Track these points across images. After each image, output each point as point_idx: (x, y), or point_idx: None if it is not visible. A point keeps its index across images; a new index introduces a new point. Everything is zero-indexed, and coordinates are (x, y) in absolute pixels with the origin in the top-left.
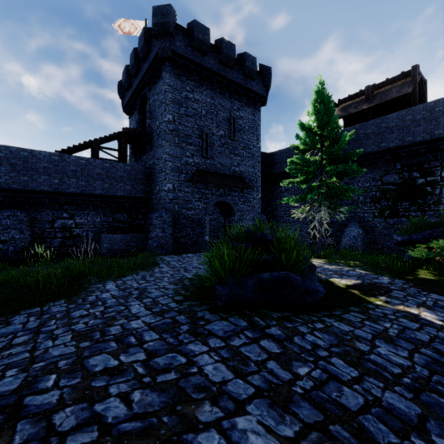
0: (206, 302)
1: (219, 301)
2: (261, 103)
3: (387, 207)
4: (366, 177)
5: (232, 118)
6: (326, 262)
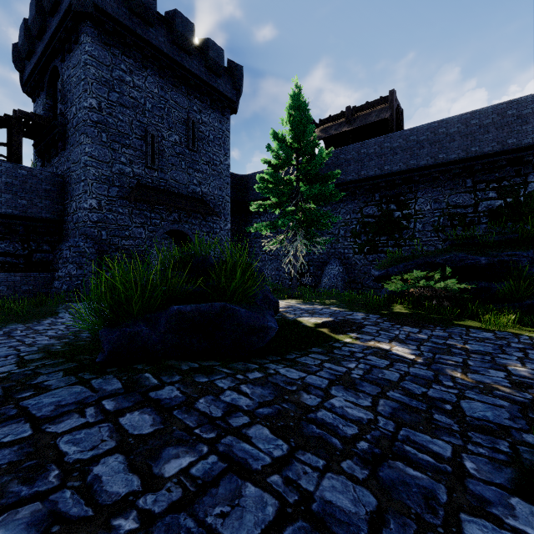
0: (80, 358)
1: (100, 354)
2: (231, 110)
3: (367, 242)
4: (347, 209)
5: (191, 121)
6: (300, 302)
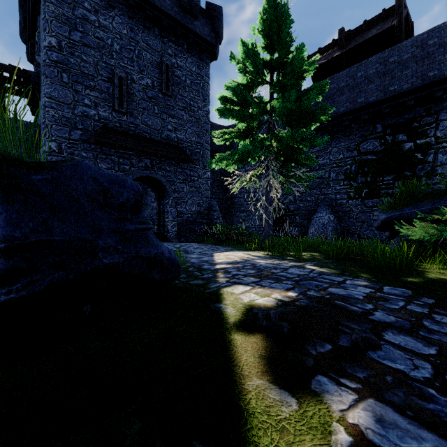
0: None
1: None
2: (210, 55)
3: (365, 184)
4: (339, 147)
5: (165, 64)
6: (266, 255)
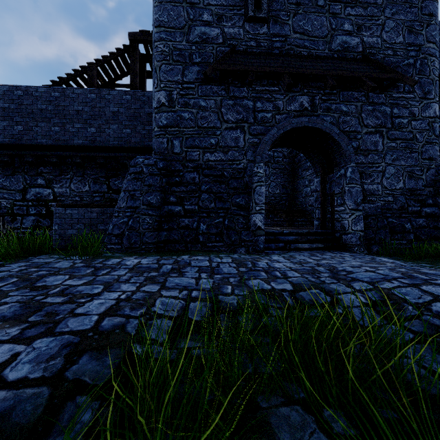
0: None
1: None
2: None
3: None
4: None
5: None
6: None
